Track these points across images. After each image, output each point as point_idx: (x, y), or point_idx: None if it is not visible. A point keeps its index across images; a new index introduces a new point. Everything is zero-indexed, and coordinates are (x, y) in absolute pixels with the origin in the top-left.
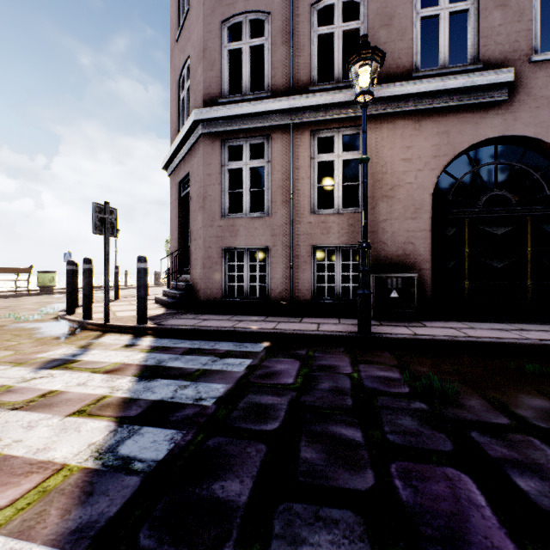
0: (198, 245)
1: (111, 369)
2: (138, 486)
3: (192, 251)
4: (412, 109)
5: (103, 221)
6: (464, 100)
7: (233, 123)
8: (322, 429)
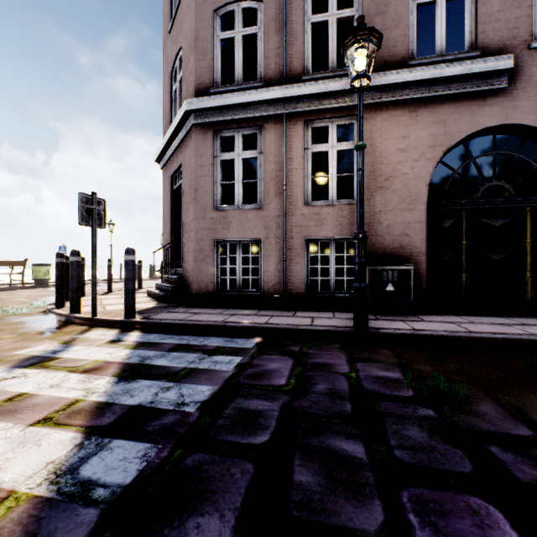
0: (189, 237)
1: (90, 368)
2: (95, 524)
3: (184, 243)
4: (408, 98)
5: (90, 212)
6: (462, 88)
7: (225, 113)
8: (319, 442)
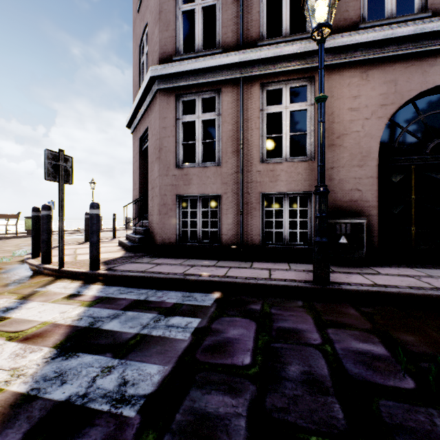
0: (154, 193)
1: (32, 334)
2: None
3: (150, 199)
4: (359, 59)
5: (57, 168)
6: (412, 48)
7: (186, 78)
8: None
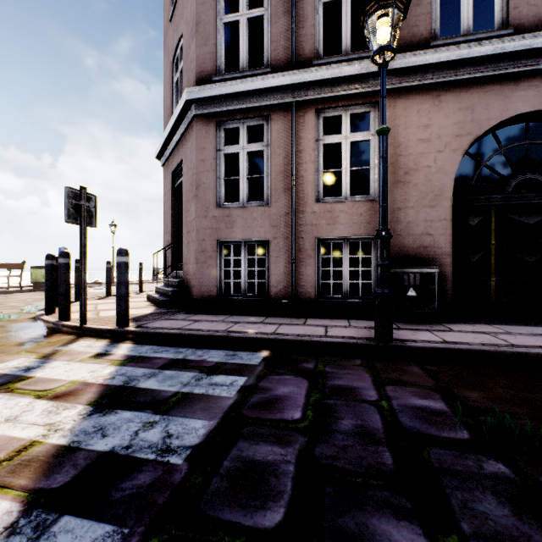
0: (191, 238)
1: (62, 393)
2: None
3: (186, 244)
4: (430, 82)
5: (79, 208)
6: (492, 70)
7: (229, 102)
8: (357, 525)
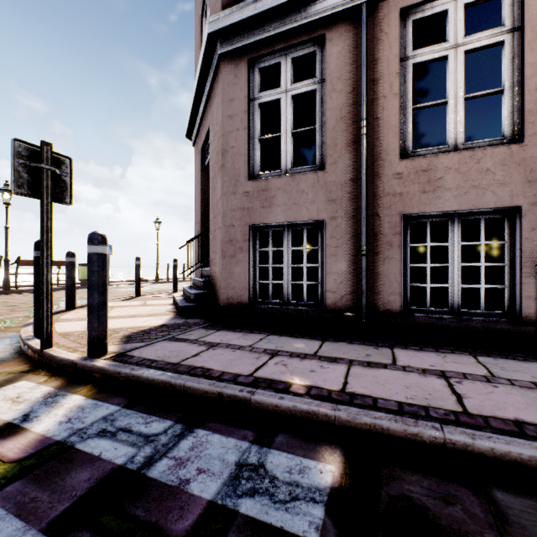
0: (217, 224)
1: None
2: None
3: (212, 234)
4: None
5: (39, 174)
6: None
7: (265, 27)
8: None
